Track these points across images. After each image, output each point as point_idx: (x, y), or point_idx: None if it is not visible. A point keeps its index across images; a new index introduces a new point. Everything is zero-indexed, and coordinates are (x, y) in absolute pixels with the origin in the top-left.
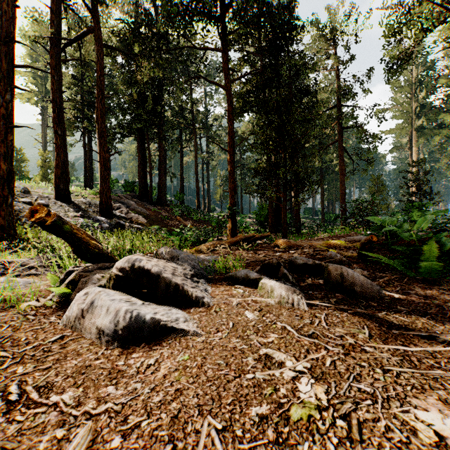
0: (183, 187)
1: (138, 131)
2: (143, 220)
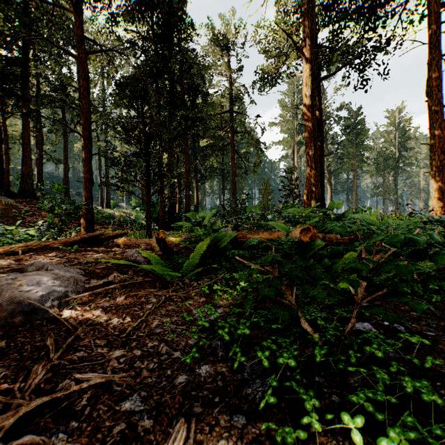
0: (68, 177)
1: None
2: None
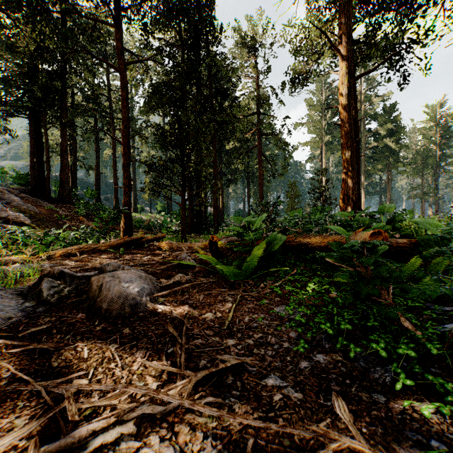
0: (99, 183)
1: (30, 111)
2: (25, 220)
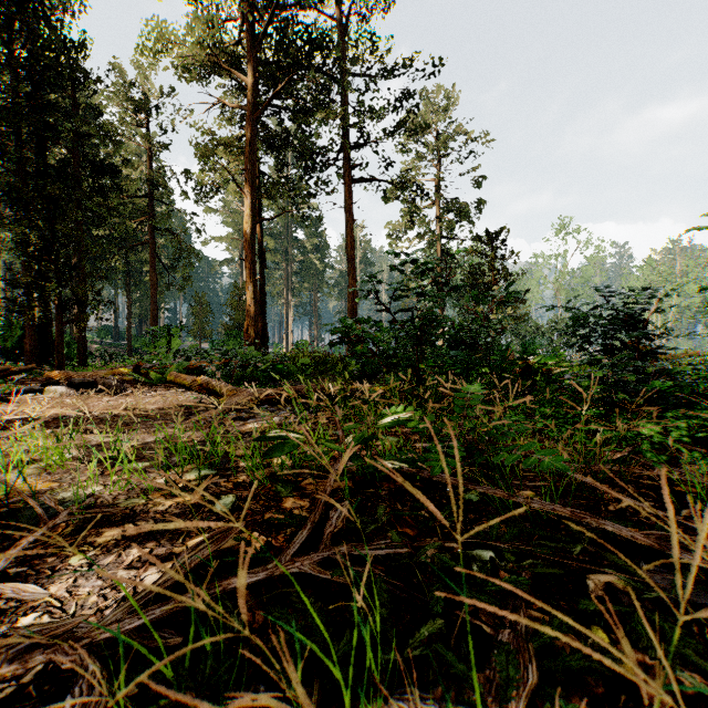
0: None
1: None
2: None
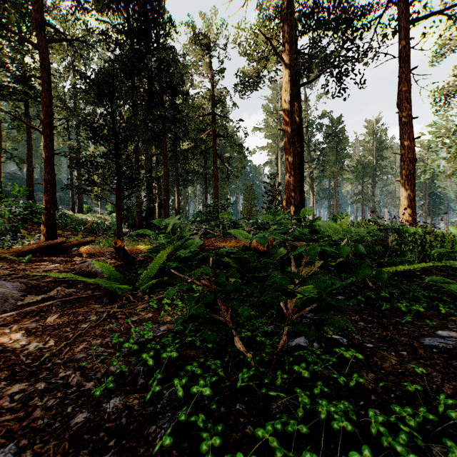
0: (32, 179)
1: None
2: None
